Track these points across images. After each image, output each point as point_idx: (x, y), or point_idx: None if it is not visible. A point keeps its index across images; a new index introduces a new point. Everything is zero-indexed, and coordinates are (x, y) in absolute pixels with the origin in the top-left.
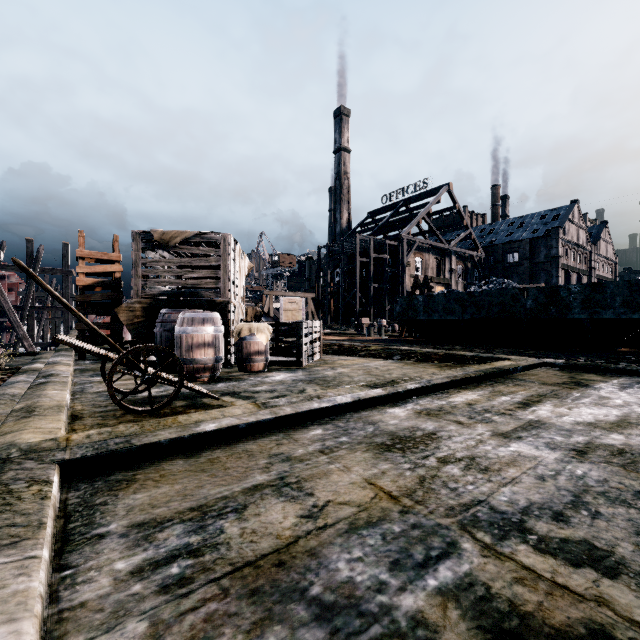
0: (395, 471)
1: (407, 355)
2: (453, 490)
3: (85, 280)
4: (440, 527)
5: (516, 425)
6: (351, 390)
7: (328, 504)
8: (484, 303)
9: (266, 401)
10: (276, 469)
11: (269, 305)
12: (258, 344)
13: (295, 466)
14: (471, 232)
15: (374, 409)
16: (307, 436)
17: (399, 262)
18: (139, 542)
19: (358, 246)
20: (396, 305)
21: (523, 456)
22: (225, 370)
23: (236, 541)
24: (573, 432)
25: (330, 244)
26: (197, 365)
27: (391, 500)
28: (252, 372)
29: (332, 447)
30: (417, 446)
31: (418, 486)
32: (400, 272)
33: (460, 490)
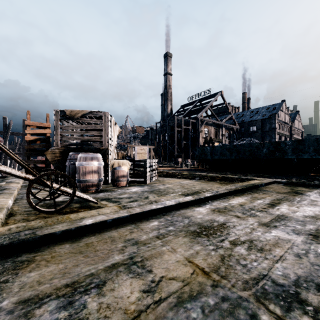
0: (204, 251)
1: (202, 177)
2: (244, 266)
3: (30, 137)
4: (242, 299)
5: (271, 218)
6: (174, 197)
7: (162, 279)
8: (241, 150)
9: (125, 204)
10: (128, 251)
11: (130, 152)
12: (123, 171)
13: (140, 248)
14: (232, 116)
15: (187, 208)
16: (149, 226)
17: (196, 130)
18: (19, 319)
19: (176, 122)
20: (196, 151)
21: (281, 239)
22: (105, 186)
23: (93, 316)
24: (305, 222)
25: (162, 121)
26: (88, 183)
27: (204, 275)
28: (119, 187)
29: (164, 234)
30: (216, 233)
31: (221, 263)
32: (197, 135)
33: (249, 266)
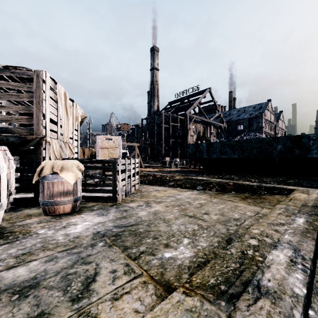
0: None
1: (206, 185)
2: None
3: None
4: None
5: None
6: None
7: None
8: (247, 147)
9: None
10: None
11: None
12: (63, 184)
13: None
14: (220, 114)
15: None
16: None
17: (185, 128)
18: None
19: (163, 118)
20: (188, 149)
21: None
22: (30, 211)
23: None
24: None
25: (148, 117)
26: None
27: None
28: (56, 215)
29: None
30: None
31: None
32: (185, 133)
33: None
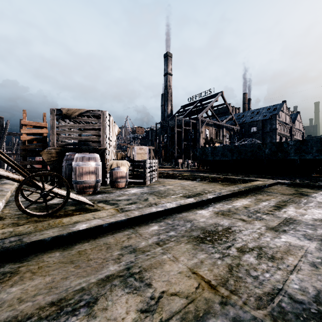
0: (210, 260)
1: (204, 178)
2: (255, 278)
3: (26, 137)
4: (256, 321)
5: (278, 221)
6: (175, 199)
7: (162, 295)
8: (243, 151)
9: (123, 207)
10: (125, 260)
11: (130, 152)
12: (122, 172)
13: (139, 257)
14: (233, 116)
15: (189, 211)
16: (148, 231)
17: (197, 131)
18: None
19: (176, 123)
20: (196, 152)
21: (293, 246)
22: (103, 187)
23: None
24: (316, 226)
25: (162, 122)
26: (85, 184)
27: (211, 290)
28: (118, 188)
29: (164, 240)
30: (221, 238)
31: (229, 275)
32: (197, 136)
33: (260, 278)
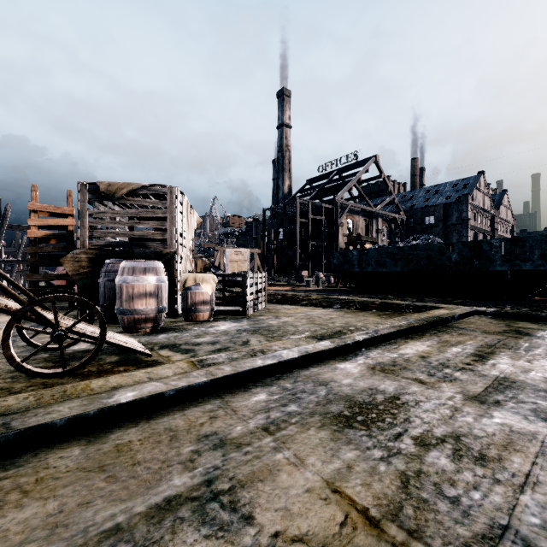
0: (364, 464)
1: (346, 304)
2: (454, 503)
3: (37, 232)
4: None
5: (485, 384)
6: (297, 342)
7: (275, 542)
8: (413, 256)
9: (203, 358)
10: (203, 463)
11: (220, 259)
12: (203, 294)
13: (230, 457)
14: (394, 198)
15: (323, 364)
16: (248, 404)
17: (333, 223)
18: None
19: (298, 208)
20: (333, 259)
21: (517, 433)
22: (171, 320)
23: None
24: None
25: (274, 207)
26: (138, 316)
27: (370, 529)
28: (197, 322)
29: (279, 421)
30: (382, 418)
31: (403, 495)
32: (334, 231)
33: (464, 502)
